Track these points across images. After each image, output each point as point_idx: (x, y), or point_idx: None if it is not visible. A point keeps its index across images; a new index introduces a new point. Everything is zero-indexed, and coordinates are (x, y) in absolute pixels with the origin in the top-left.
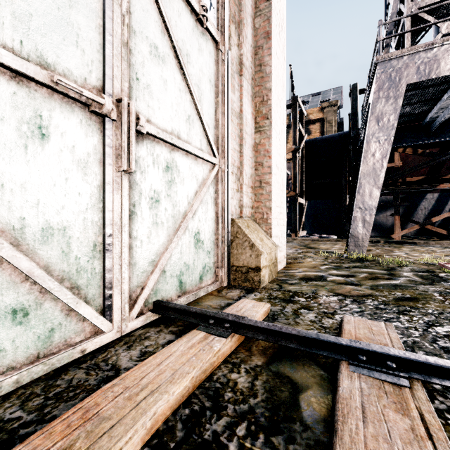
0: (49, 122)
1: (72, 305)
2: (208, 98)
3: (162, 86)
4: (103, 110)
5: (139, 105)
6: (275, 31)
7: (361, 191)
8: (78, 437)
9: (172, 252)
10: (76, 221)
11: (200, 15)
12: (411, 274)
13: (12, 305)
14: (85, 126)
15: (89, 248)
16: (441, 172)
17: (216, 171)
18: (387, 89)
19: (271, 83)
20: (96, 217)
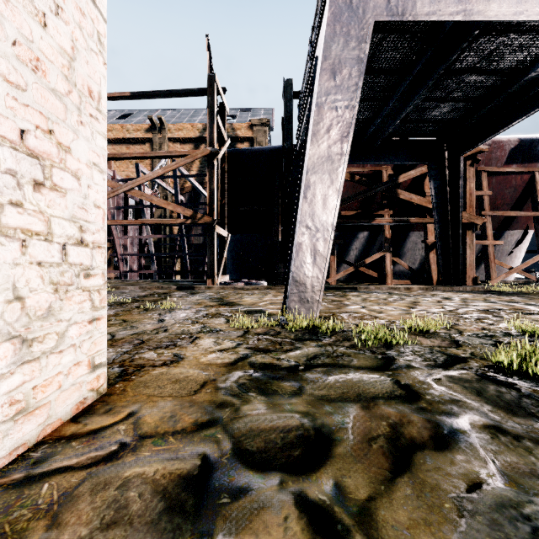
0: None
1: None
2: None
3: None
4: None
5: None
6: None
7: (310, 195)
8: None
9: None
10: None
11: None
12: (448, 383)
13: None
14: None
15: None
16: (371, 209)
17: None
18: (347, 23)
19: None
20: None
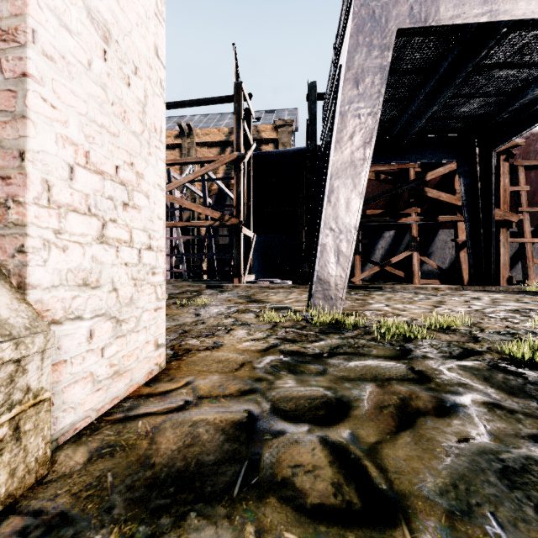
0: None
1: None
2: None
3: None
4: None
5: None
6: None
7: (334, 199)
8: None
9: None
10: None
11: None
12: (459, 370)
13: None
14: None
15: None
16: (398, 207)
17: None
18: (370, 33)
19: None
20: None
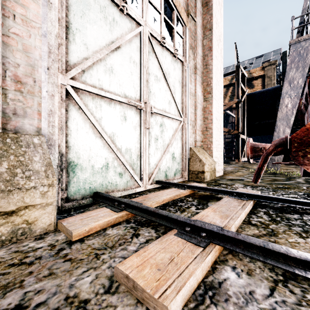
0: (127, 115)
1: (132, 175)
2: (178, 90)
3: (159, 91)
4: (141, 108)
5: (151, 102)
6: (215, 45)
7: (277, 130)
8: (145, 199)
9: (163, 161)
10: (133, 147)
11: (174, 54)
12: (302, 180)
13: (119, 171)
14: (135, 114)
15: (136, 156)
16: None
17: (182, 124)
18: (297, 62)
19: (212, 74)
20: (138, 145)
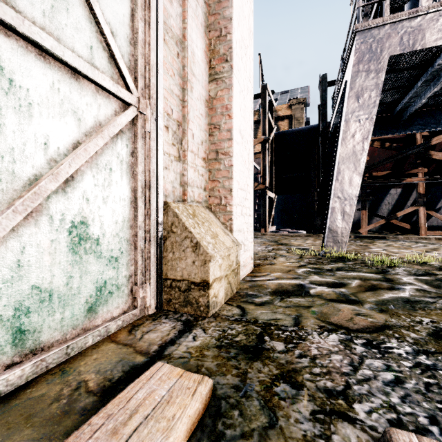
0: None
1: None
2: None
3: None
4: None
5: None
6: None
7: (340, 178)
8: None
9: None
10: None
11: None
12: (413, 279)
13: None
14: None
15: None
16: (404, 168)
17: (131, 116)
18: (368, 62)
19: (231, 9)
20: None
